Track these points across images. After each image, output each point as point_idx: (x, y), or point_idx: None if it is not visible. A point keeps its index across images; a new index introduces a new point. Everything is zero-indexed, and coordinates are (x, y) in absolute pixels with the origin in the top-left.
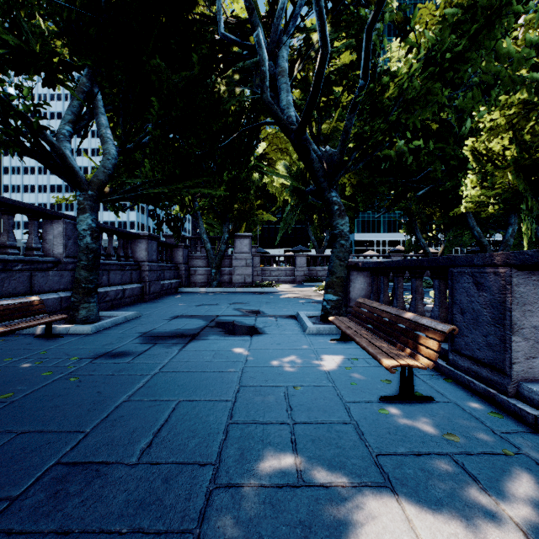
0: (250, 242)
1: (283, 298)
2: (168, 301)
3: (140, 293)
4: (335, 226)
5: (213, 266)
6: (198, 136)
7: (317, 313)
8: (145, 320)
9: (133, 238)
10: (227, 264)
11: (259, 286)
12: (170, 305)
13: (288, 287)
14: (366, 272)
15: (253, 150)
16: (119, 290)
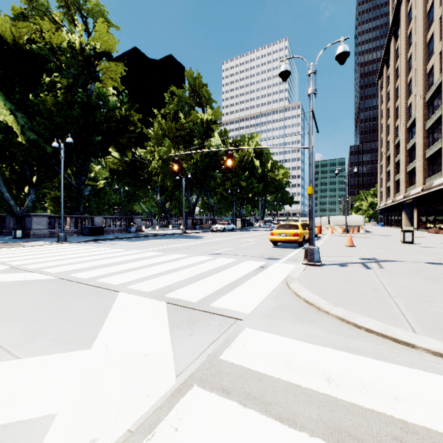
0: None
1: None
2: None
3: None
4: None
5: None
6: None
7: None
8: None
9: None
10: None
11: None
12: None
13: None
14: None
15: None
16: None
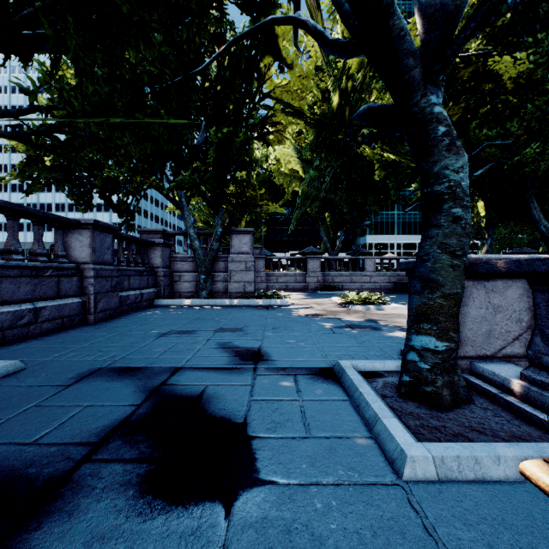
0: (251, 240)
1: (298, 317)
2: (120, 325)
3: (77, 312)
4: (439, 173)
5: (202, 270)
6: (157, 49)
7: (380, 366)
8: (6, 389)
9: (70, 228)
10: (222, 267)
11: (263, 297)
12: (115, 334)
13: (300, 297)
14: (492, 282)
15: (252, 94)
16: (23, 310)
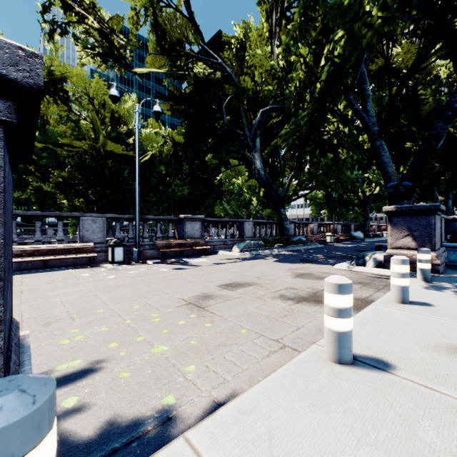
0: None
1: None
2: None
3: None
4: None
5: None
6: None
7: None
8: None
9: None
10: None
11: None
12: None
13: None
14: None
15: None
16: None
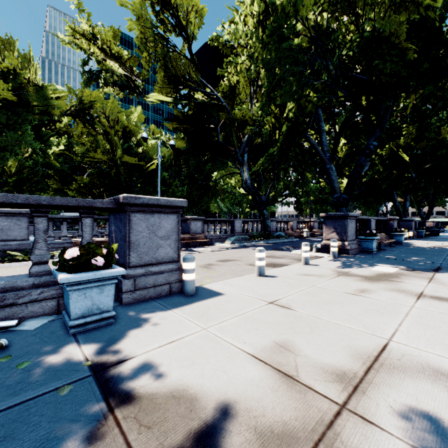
0: None
1: None
2: None
3: None
4: None
5: None
6: None
7: None
8: None
9: None
10: None
11: None
12: None
13: None
14: None
15: None
16: None
